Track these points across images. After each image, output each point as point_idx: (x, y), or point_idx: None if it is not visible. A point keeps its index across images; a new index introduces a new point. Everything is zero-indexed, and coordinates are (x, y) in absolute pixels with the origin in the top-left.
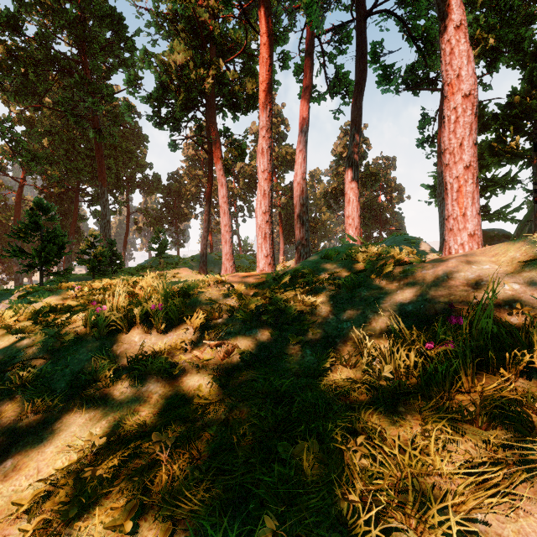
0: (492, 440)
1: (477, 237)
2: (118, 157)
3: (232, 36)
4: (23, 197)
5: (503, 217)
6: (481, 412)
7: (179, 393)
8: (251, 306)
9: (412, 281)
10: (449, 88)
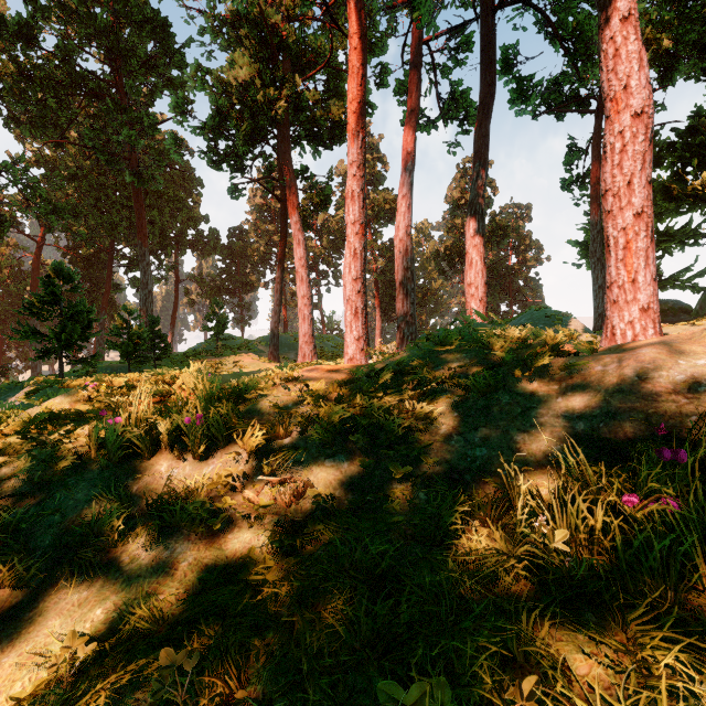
0: None
1: (653, 313)
2: (164, 207)
3: (313, 44)
4: (43, 261)
5: (681, 284)
6: None
7: (220, 561)
8: (333, 420)
9: (580, 383)
10: (612, 105)
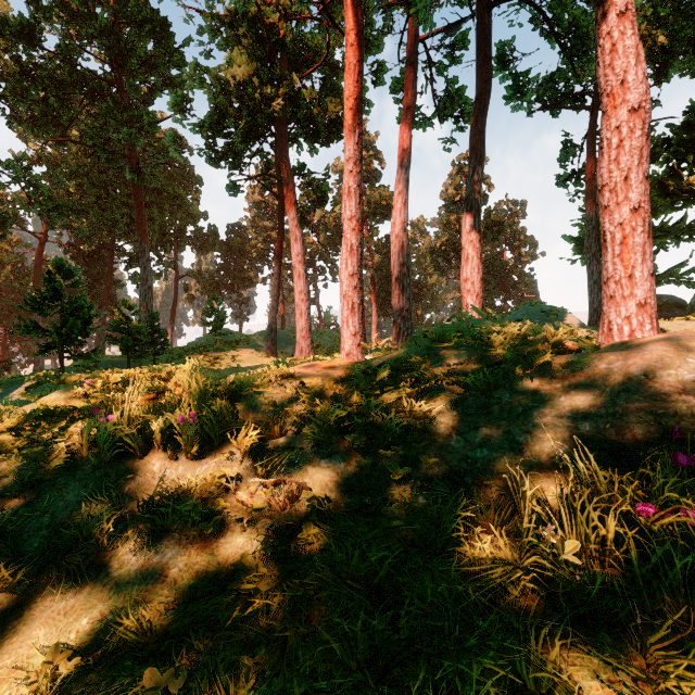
0: None
1: (650, 308)
2: (164, 204)
3: (310, 43)
4: (45, 257)
5: (676, 280)
6: None
7: (212, 567)
8: (330, 419)
9: (584, 381)
10: (609, 100)
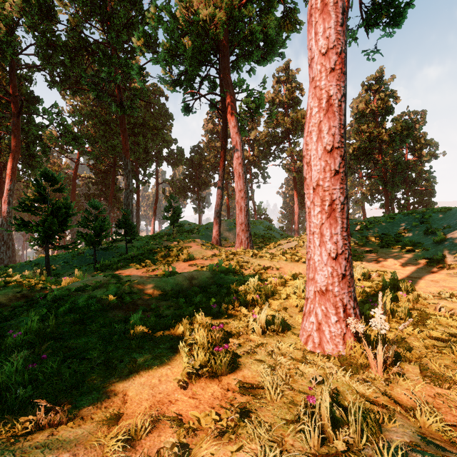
0: None
1: None
2: (147, 134)
3: None
4: (79, 174)
5: None
6: None
7: None
8: None
9: None
10: None
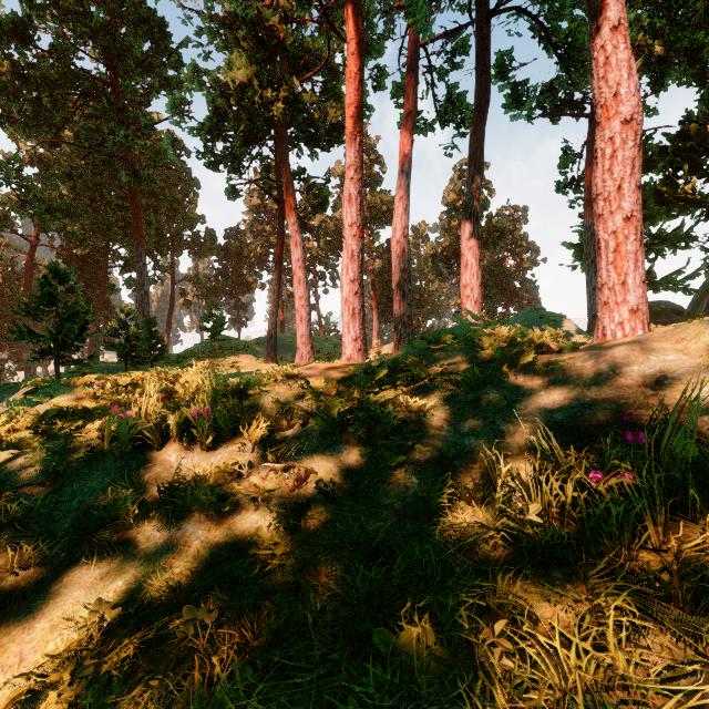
0: (707, 635)
1: (642, 314)
2: (160, 208)
3: (310, 46)
4: (36, 261)
5: (674, 286)
6: (683, 586)
7: (230, 539)
8: (333, 412)
9: (561, 377)
10: (603, 111)
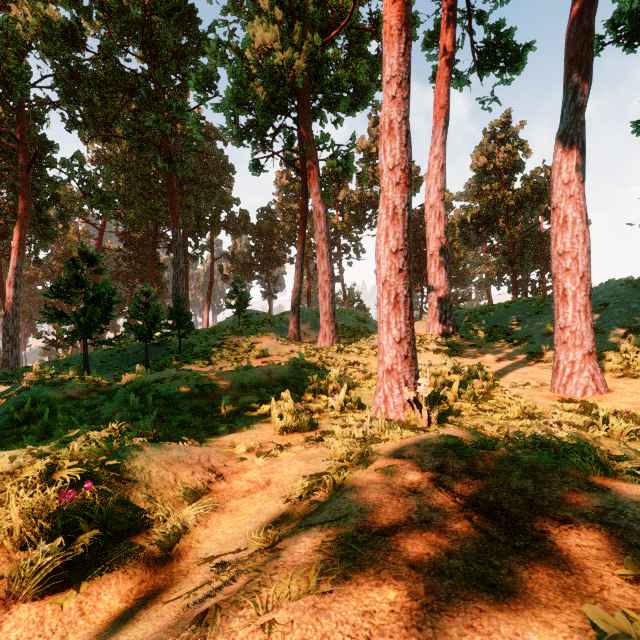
0: None
1: None
2: (200, 193)
3: (334, 3)
4: (104, 245)
5: None
6: None
7: None
8: None
9: None
10: None
